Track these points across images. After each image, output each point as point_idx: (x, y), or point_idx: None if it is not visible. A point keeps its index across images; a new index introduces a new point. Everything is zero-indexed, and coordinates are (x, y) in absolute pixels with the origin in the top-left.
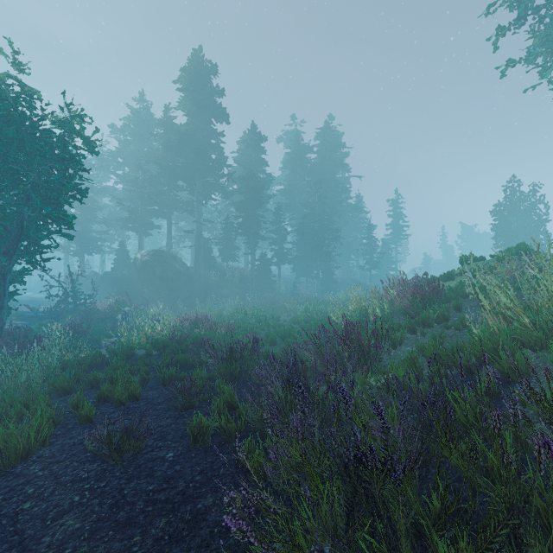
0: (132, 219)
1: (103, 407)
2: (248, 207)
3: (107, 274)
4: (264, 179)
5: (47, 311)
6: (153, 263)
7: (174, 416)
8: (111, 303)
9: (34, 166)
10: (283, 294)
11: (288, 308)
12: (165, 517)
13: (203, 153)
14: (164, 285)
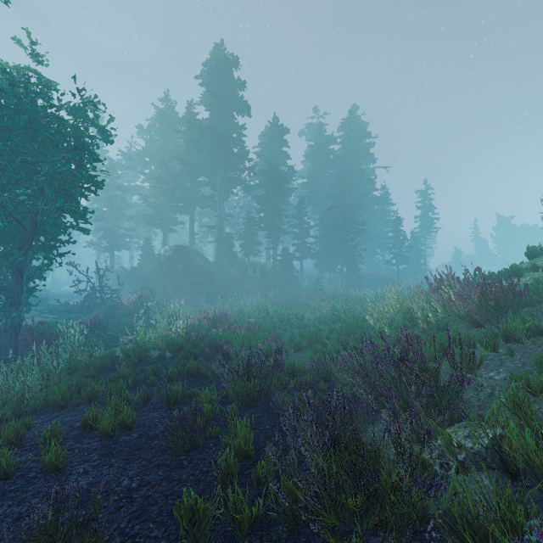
0: (157, 215)
1: (87, 438)
2: (270, 201)
3: (134, 269)
4: (286, 172)
5: (76, 305)
6: (175, 259)
7: (168, 464)
8: (134, 298)
9: (47, 157)
10: (306, 289)
11: (311, 306)
12: None
13: (224, 147)
14: (187, 280)
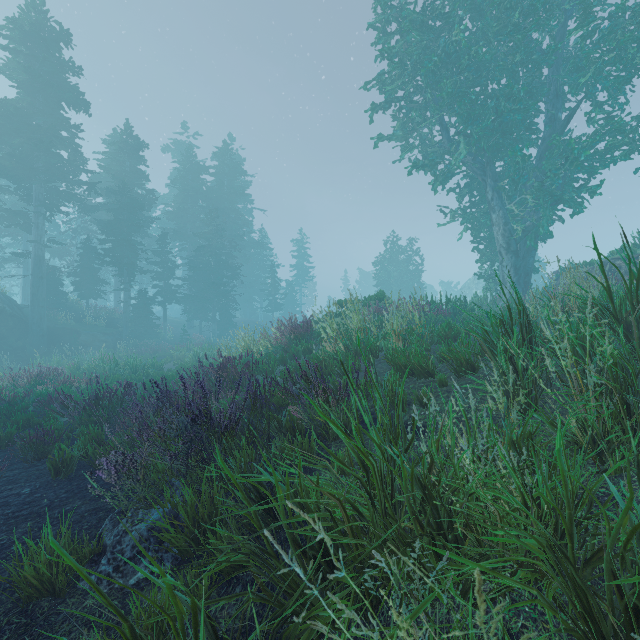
0: None
1: None
2: (120, 230)
3: None
4: (144, 196)
5: None
6: None
7: (22, 467)
8: None
9: None
10: (171, 340)
11: (175, 356)
12: (32, 521)
13: (47, 147)
14: None
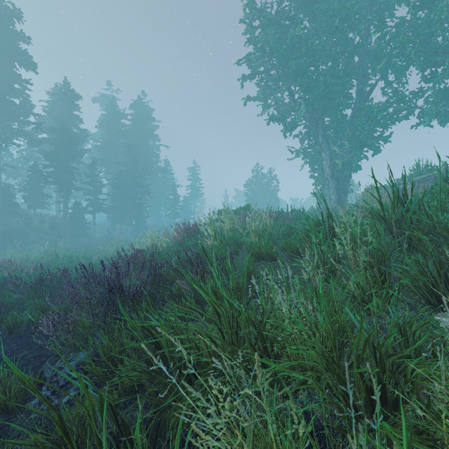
0: None
1: None
2: (60, 158)
3: None
4: (79, 134)
5: None
6: None
7: None
8: None
9: None
10: (99, 239)
11: (101, 250)
12: None
13: (3, 95)
14: None
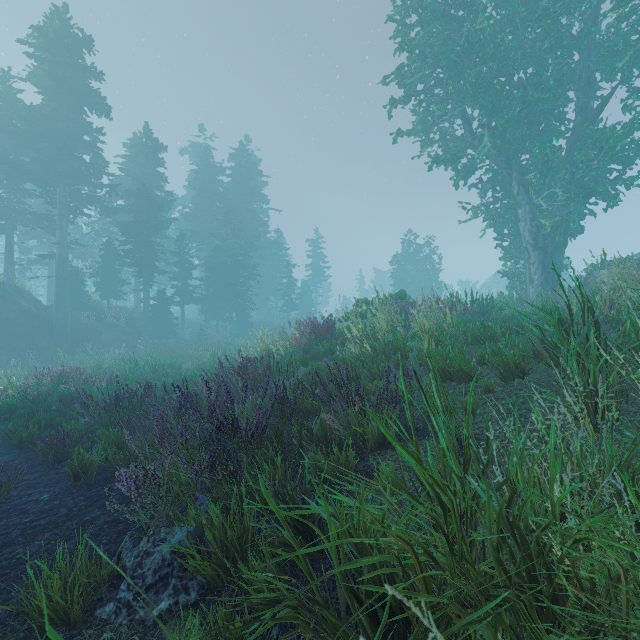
0: None
1: None
2: (140, 231)
3: None
4: (163, 198)
5: None
6: None
7: (43, 470)
8: None
9: None
10: (188, 340)
11: (193, 356)
12: (49, 532)
13: (70, 151)
14: (0, 331)
